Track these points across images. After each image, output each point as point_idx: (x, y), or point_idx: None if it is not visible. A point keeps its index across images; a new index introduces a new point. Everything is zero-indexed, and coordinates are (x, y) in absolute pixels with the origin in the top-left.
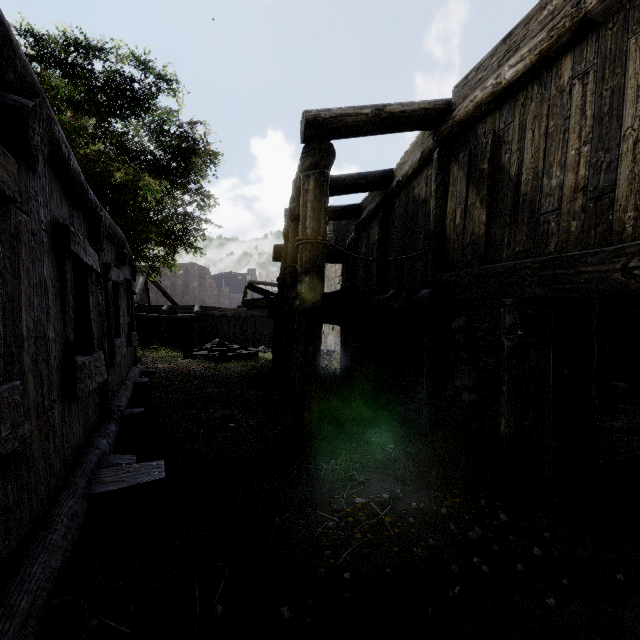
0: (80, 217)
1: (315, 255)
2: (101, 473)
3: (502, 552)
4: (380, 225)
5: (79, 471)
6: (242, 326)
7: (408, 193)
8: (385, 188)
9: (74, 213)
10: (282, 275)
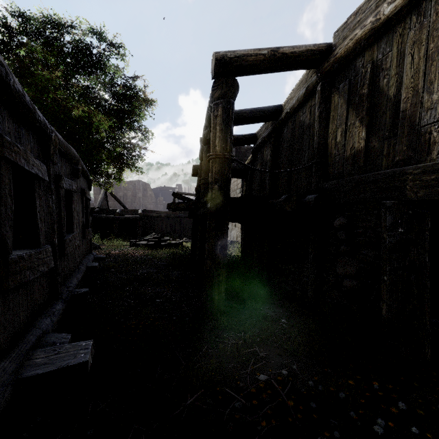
0: (29, 134)
1: (223, 167)
2: (34, 354)
3: None
4: (272, 147)
5: (12, 354)
6: (171, 224)
7: (295, 121)
8: (276, 119)
9: (21, 130)
10: (198, 186)
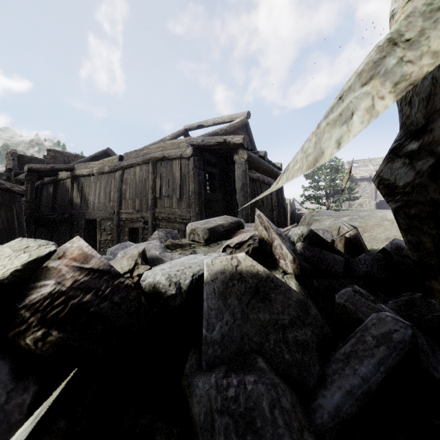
0: None
1: (31, 205)
2: None
3: None
4: (53, 189)
5: None
6: None
7: (64, 183)
8: (55, 176)
9: None
10: None
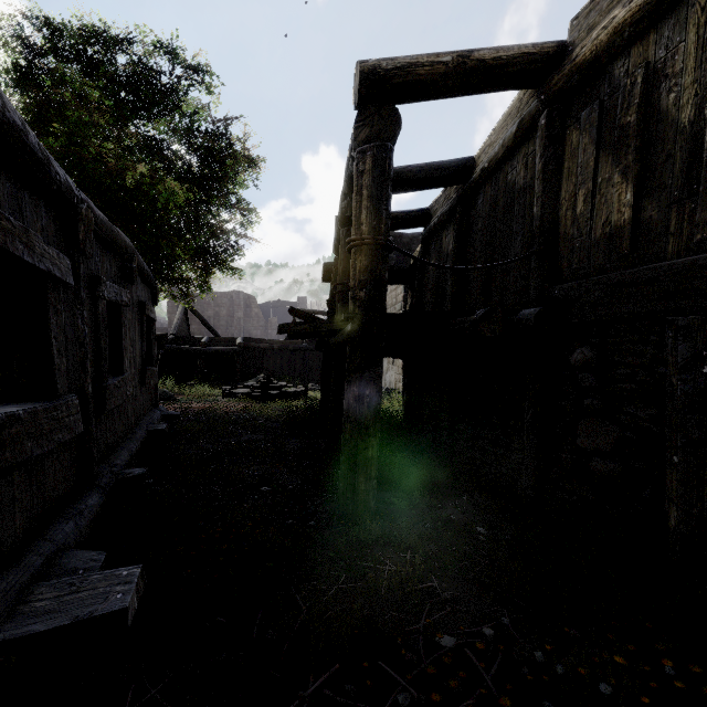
0: (39, 204)
1: (373, 261)
2: (35, 591)
3: None
4: (457, 230)
5: None
6: (290, 360)
7: (497, 183)
8: (463, 182)
9: (24, 195)
10: (332, 297)
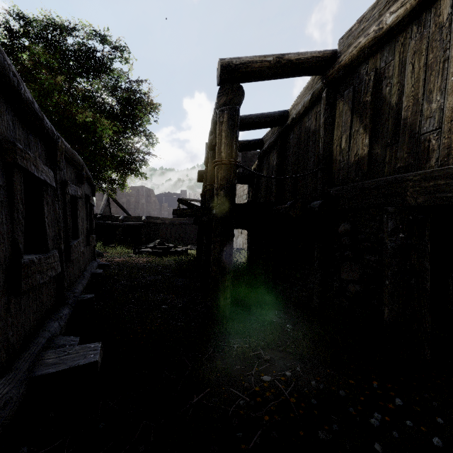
0: (37, 141)
1: (228, 173)
2: (45, 355)
3: (399, 436)
4: (278, 153)
5: (24, 354)
6: (176, 230)
7: (300, 127)
8: (282, 125)
9: (30, 137)
10: (204, 192)
